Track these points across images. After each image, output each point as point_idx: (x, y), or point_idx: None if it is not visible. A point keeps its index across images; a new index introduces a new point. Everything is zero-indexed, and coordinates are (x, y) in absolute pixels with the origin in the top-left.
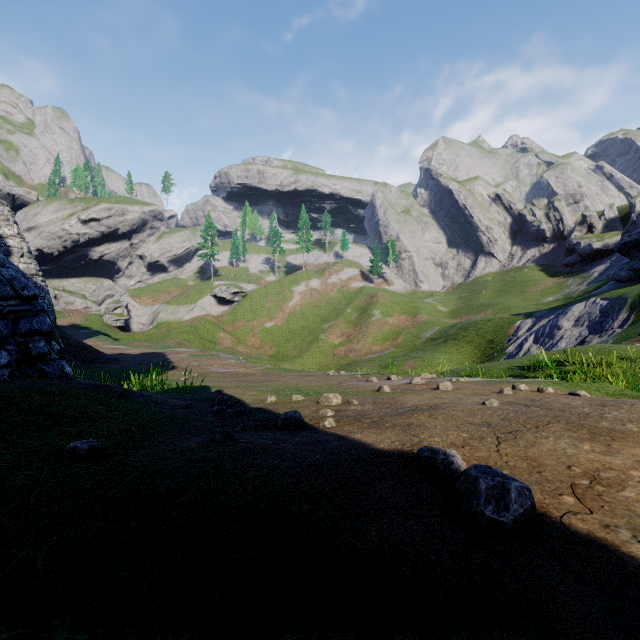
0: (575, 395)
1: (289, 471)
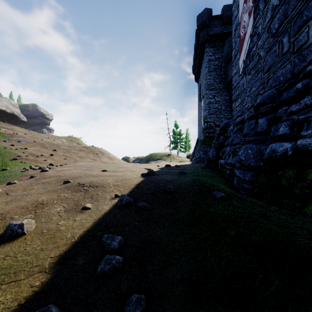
0: (15, 183)
1: (167, 178)
